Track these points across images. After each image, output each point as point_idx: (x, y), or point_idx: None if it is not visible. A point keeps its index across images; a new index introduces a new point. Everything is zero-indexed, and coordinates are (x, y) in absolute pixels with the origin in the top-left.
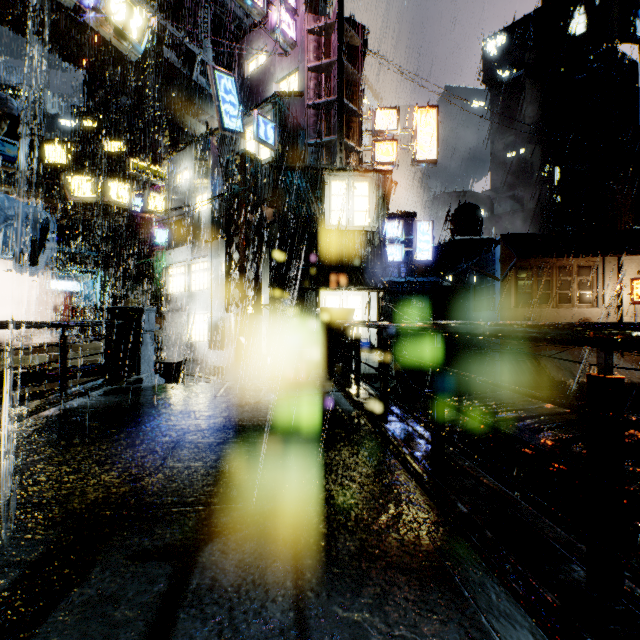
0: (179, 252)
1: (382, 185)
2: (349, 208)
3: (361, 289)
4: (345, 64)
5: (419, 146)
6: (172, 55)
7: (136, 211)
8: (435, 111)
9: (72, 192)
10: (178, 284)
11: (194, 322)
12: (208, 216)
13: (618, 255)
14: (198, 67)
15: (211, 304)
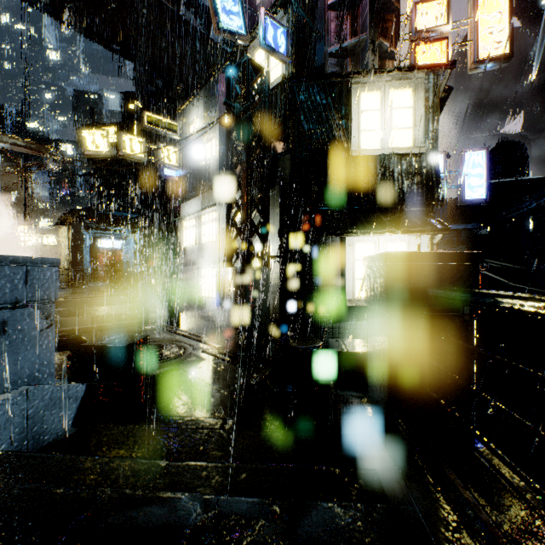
0: (191, 204)
1: (433, 89)
2: (385, 125)
3: (408, 231)
4: None
5: (481, 40)
6: (190, 15)
7: (166, 175)
8: None
9: (86, 146)
10: (190, 237)
11: (204, 276)
12: (216, 161)
13: None
14: None
15: (218, 257)
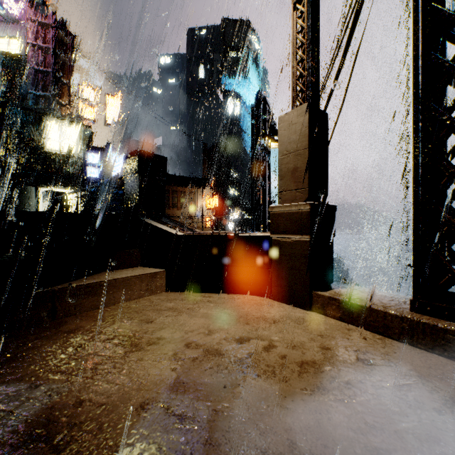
0: None
1: (84, 132)
2: (61, 141)
3: (69, 189)
4: (58, 53)
5: (108, 115)
6: None
7: None
8: (117, 100)
9: None
10: None
11: None
12: None
13: (200, 188)
14: None
15: None
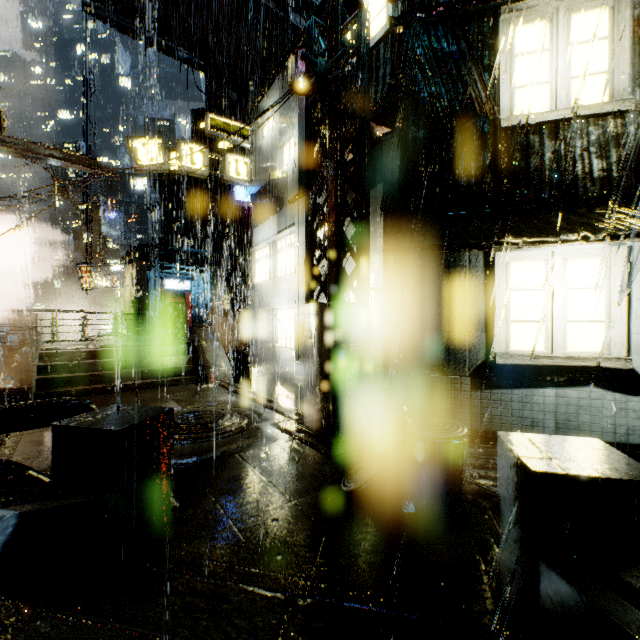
0: (264, 228)
1: None
2: (558, 73)
3: (616, 236)
4: None
5: None
6: None
7: (239, 200)
8: None
9: (138, 159)
10: (263, 270)
11: (279, 320)
12: (295, 166)
13: None
14: (296, 6)
15: (298, 294)
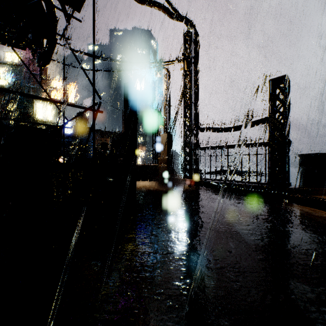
0: None
1: (56, 108)
2: (44, 113)
3: None
4: None
5: (68, 97)
6: None
7: None
8: (73, 88)
9: None
10: None
11: None
12: None
13: None
14: None
15: None
